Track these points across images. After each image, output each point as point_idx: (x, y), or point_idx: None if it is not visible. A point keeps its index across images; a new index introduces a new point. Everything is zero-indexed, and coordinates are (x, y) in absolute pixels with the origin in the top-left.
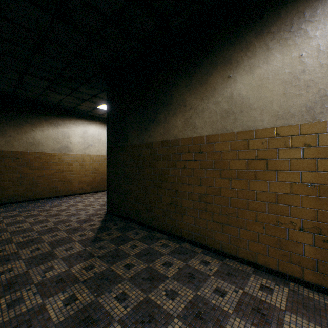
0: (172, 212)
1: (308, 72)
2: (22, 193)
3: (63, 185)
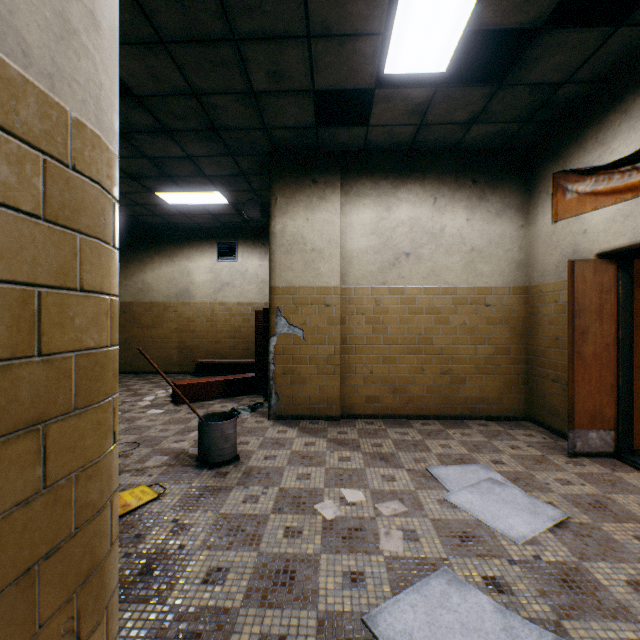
0: None
1: (176, 279)
2: None
3: None
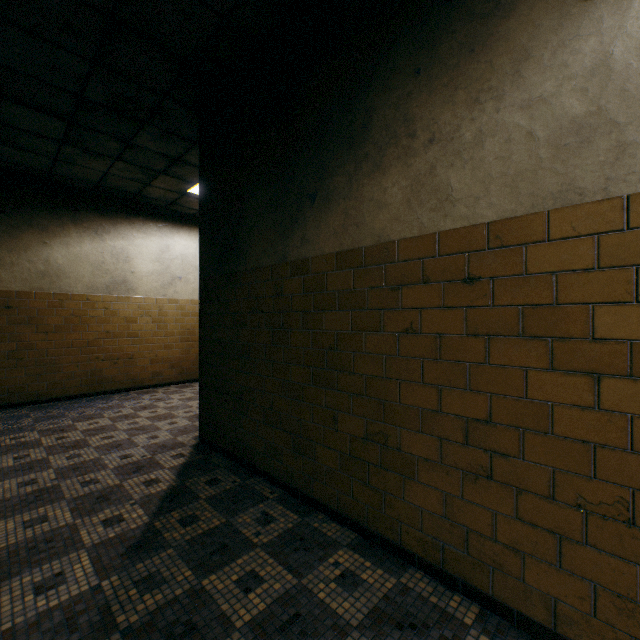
0: (371, 466)
1: None
2: (20, 386)
3: (116, 367)
